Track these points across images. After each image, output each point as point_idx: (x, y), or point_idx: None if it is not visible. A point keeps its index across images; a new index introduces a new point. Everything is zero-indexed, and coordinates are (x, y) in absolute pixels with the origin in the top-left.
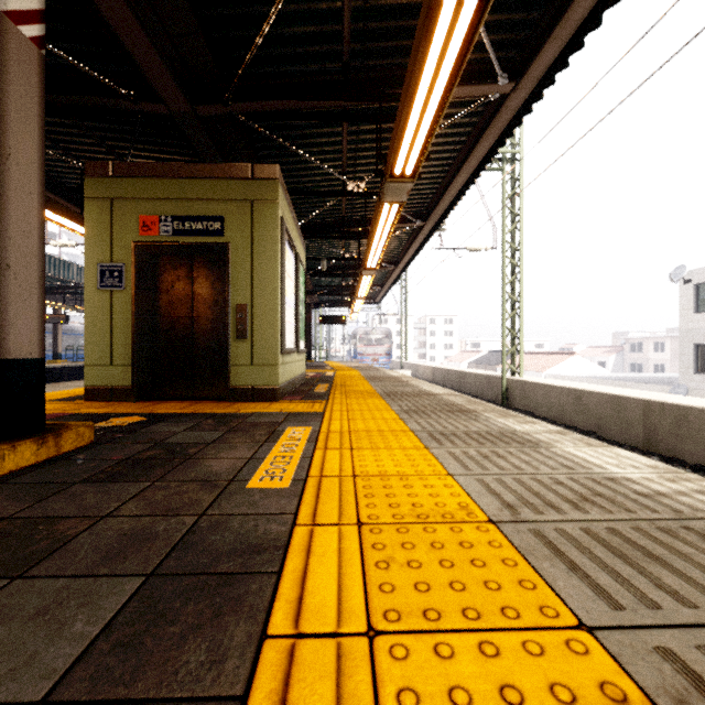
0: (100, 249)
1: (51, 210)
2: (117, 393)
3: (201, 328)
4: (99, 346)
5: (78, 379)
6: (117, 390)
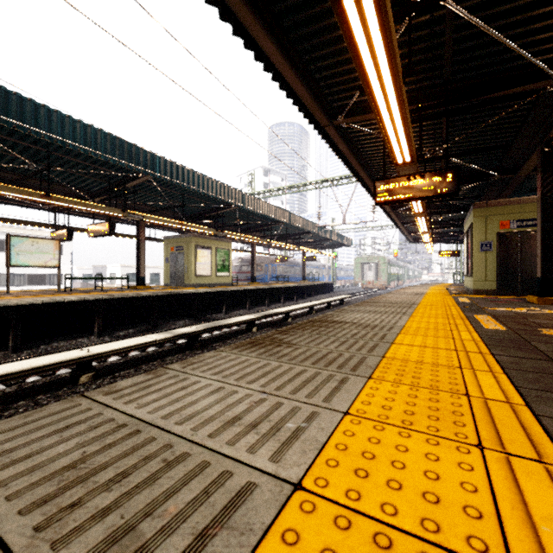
0: (480, 236)
1: (426, 218)
2: (488, 292)
3: (523, 266)
4: (480, 274)
5: (319, 291)
6: (488, 291)
